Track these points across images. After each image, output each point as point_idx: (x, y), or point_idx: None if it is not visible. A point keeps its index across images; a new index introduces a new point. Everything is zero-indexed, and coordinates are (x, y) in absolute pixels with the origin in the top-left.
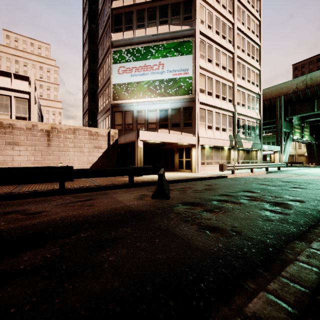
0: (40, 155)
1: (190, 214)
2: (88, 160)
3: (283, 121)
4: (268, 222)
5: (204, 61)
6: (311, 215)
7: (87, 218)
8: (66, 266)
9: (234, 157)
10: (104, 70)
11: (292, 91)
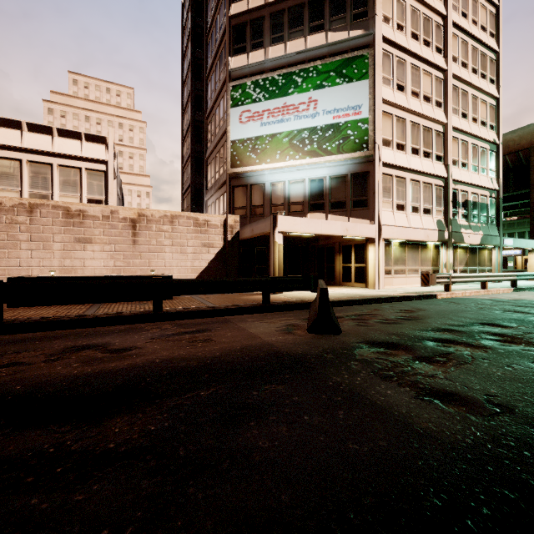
0: (122, 258)
1: (390, 365)
2: (193, 266)
3: None
4: None
5: (390, 90)
6: None
7: (205, 363)
8: (184, 451)
9: (447, 260)
10: (217, 119)
11: None
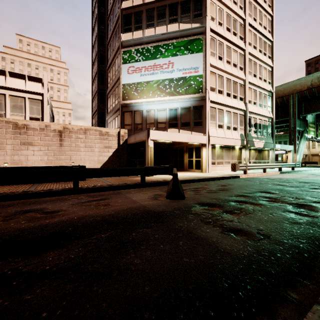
0: (53, 155)
1: (210, 215)
2: (99, 160)
3: (297, 119)
4: (296, 225)
5: (214, 59)
6: None
7: (105, 218)
8: (91, 268)
9: (246, 156)
10: (114, 70)
11: (306, 88)
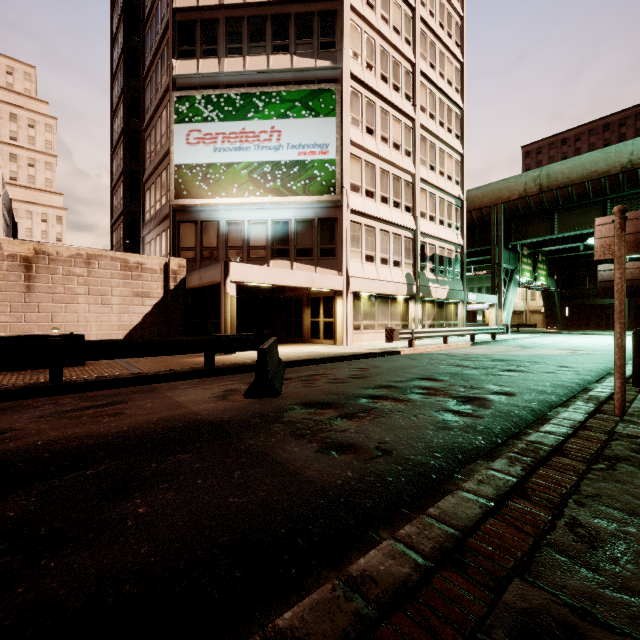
0: (9, 310)
1: (312, 424)
2: (121, 322)
3: (503, 249)
4: (444, 432)
5: (359, 132)
6: (517, 416)
7: (105, 440)
8: (47, 529)
9: (416, 315)
10: (158, 134)
11: (517, 195)
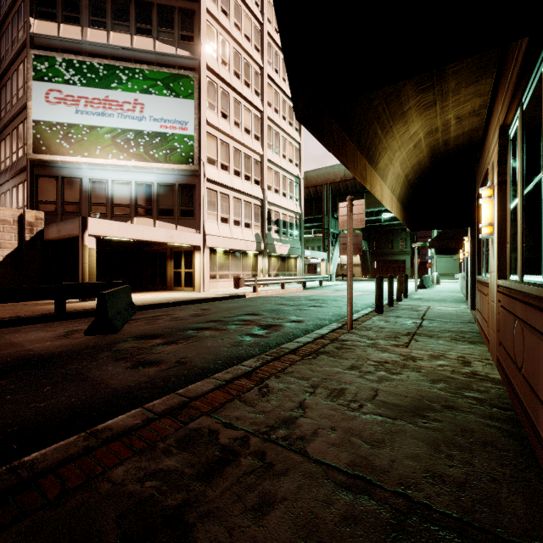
0: None
1: (135, 350)
2: None
3: (331, 218)
4: (235, 348)
5: (215, 115)
6: (292, 335)
7: None
8: None
9: (263, 267)
10: (14, 86)
11: (340, 179)
